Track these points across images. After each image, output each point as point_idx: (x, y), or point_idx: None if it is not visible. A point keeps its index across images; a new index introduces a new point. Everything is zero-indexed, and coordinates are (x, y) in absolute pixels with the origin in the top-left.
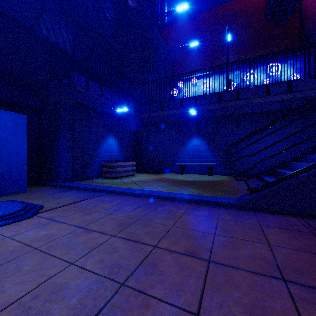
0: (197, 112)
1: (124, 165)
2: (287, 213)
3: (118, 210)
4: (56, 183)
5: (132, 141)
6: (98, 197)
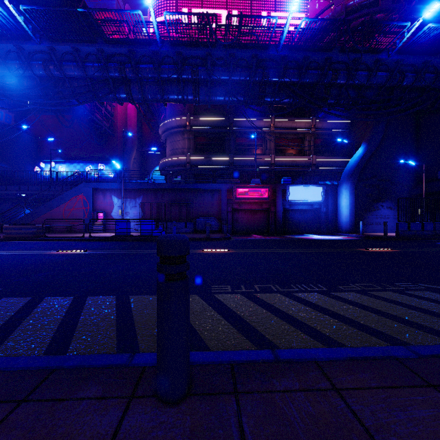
0: (28, 195)
1: None
2: None
3: None
4: None
5: None
6: None
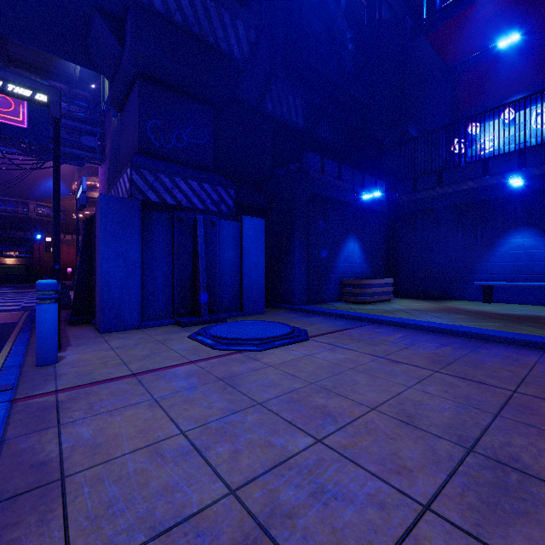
0: (525, 181)
1: (377, 283)
2: None
3: (412, 345)
4: (290, 306)
5: (382, 245)
6: (363, 327)
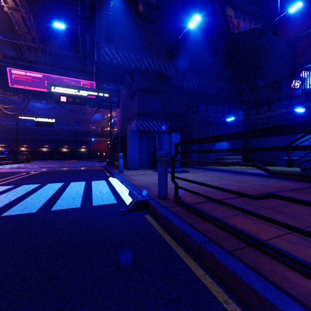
0: (308, 109)
1: (231, 158)
2: None
3: (219, 174)
4: (191, 166)
5: (241, 140)
6: (211, 171)
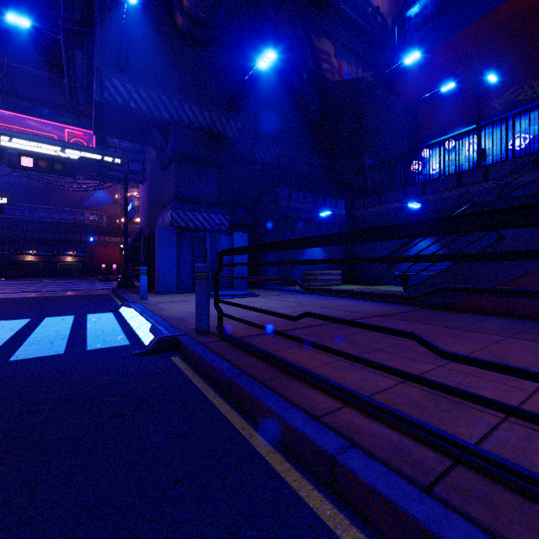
0: (425, 204)
1: (326, 273)
2: (424, 306)
3: (302, 298)
4: (265, 287)
5: (342, 247)
6: (293, 294)
